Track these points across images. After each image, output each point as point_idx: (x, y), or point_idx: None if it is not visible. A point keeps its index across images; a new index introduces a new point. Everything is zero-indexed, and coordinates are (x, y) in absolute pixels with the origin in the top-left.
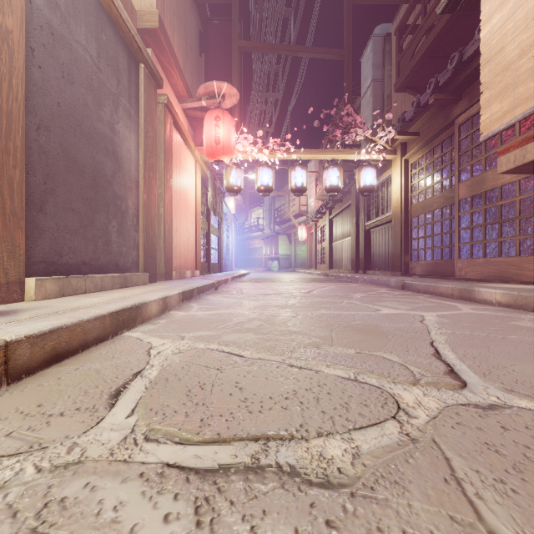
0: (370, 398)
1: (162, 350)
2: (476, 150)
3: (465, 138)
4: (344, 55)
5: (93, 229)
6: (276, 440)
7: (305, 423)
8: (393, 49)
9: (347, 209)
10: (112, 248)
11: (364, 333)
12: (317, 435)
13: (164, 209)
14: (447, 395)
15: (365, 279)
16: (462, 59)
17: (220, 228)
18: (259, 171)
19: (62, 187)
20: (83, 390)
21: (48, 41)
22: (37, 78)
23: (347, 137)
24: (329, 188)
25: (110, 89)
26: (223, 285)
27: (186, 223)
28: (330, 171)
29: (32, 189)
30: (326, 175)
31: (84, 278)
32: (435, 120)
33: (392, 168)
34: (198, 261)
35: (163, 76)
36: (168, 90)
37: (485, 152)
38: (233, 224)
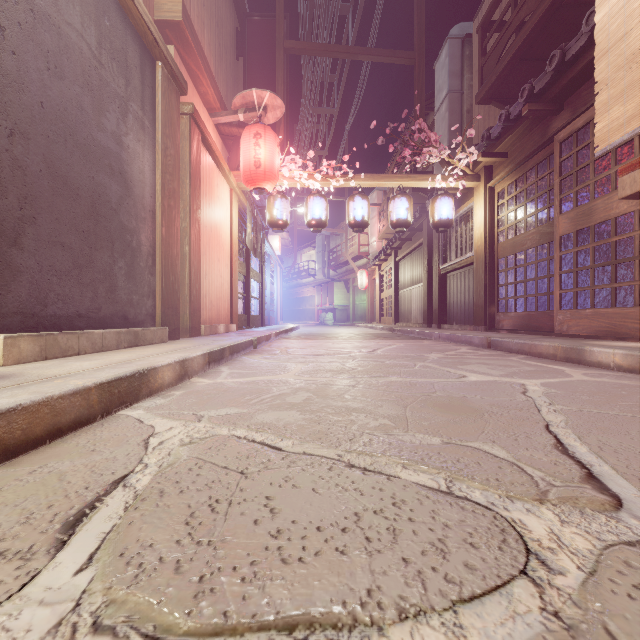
0: (478, 529)
1: (166, 438)
2: (582, 173)
3: (567, 158)
4: (414, 58)
5: (92, 270)
6: (326, 628)
7: (376, 586)
8: (474, 53)
9: (417, 250)
10: (118, 295)
11: (449, 410)
12: (398, 615)
13: (190, 247)
14: (598, 522)
15: (441, 335)
16: (565, 58)
17: (262, 272)
18: (310, 201)
19: (46, 214)
20: (25, 514)
21: (26, 19)
22: (10, 66)
23: (419, 158)
24: (396, 222)
25: (116, 91)
26: (264, 343)
27: (219, 265)
28: (398, 201)
29: (1, 216)
30: (392, 207)
31: (77, 334)
32: (528, 137)
33: (474, 197)
34: (234, 313)
35: (190, 82)
36: (196, 100)
37: (593, 175)
38: (278, 267)
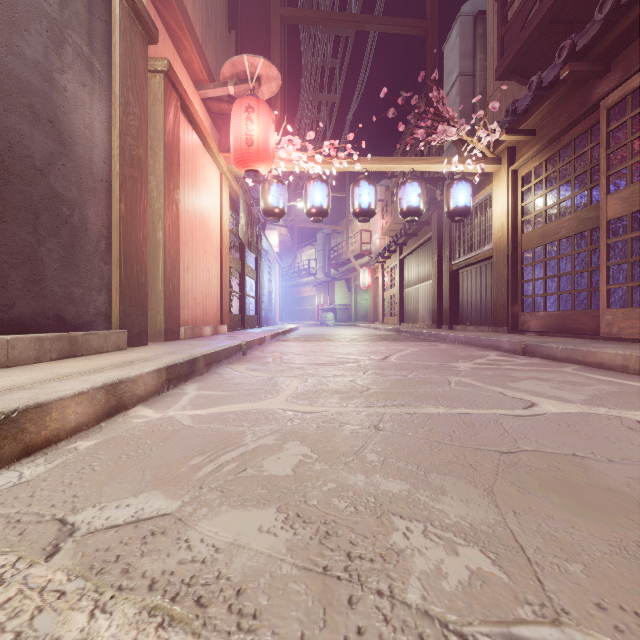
0: None
1: None
2: (639, 143)
3: (617, 126)
4: (426, 27)
5: None
6: None
7: None
8: (488, 30)
9: (425, 245)
10: (47, 288)
11: (587, 507)
12: None
13: (164, 232)
14: None
15: (458, 337)
16: (620, 1)
17: (259, 269)
18: (310, 187)
19: None
20: None
21: None
22: None
23: (434, 135)
24: (406, 210)
25: (42, 7)
26: (256, 347)
27: (205, 258)
28: (409, 187)
29: None
30: (403, 193)
31: None
32: (562, 109)
33: (493, 183)
34: (224, 312)
35: (169, 42)
36: (178, 65)
37: None
38: (277, 265)
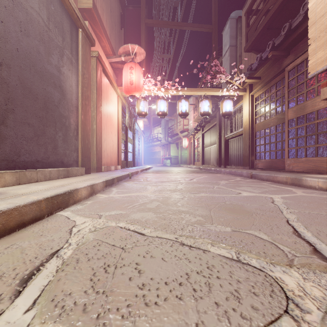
0: (257, 283)
1: (82, 228)
2: (300, 87)
3: (292, 79)
4: (212, 28)
5: (44, 137)
6: None
7: (201, 321)
8: (243, 26)
9: (213, 127)
10: (58, 151)
11: (234, 212)
12: None
13: (96, 125)
14: (324, 279)
15: (226, 171)
16: (291, 28)
17: (134, 139)
18: (158, 102)
19: (20, 108)
20: None
21: (9, 4)
22: (0, 29)
23: (215, 80)
24: (203, 113)
25: (57, 43)
26: (135, 175)
27: (111, 135)
28: (204, 102)
29: None
30: (201, 105)
31: (36, 171)
32: (271, 69)
33: (243, 100)
34: (119, 160)
35: (96, 40)
36: (100, 49)
37: (306, 88)
38: (142, 136)
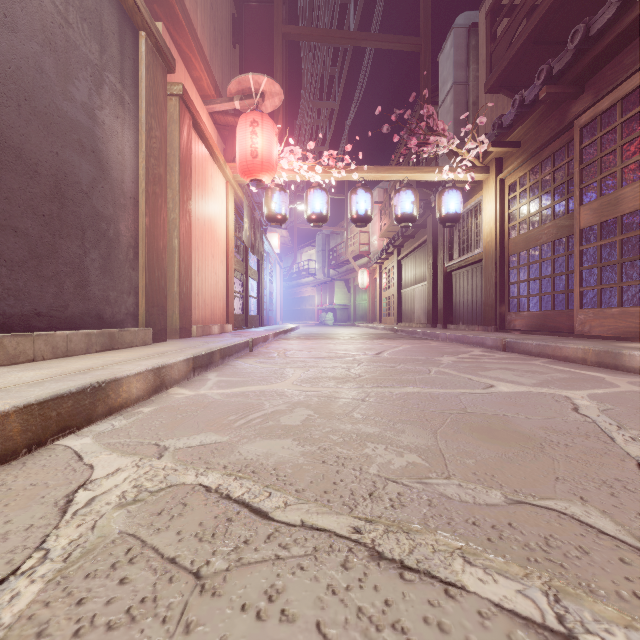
0: None
1: (102, 490)
2: (607, 160)
3: (589, 144)
4: (420, 44)
5: (56, 261)
6: None
7: None
8: (480, 43)
9: (421, 248)
10: (90, 291)
11: (494, 438)
12: None
13: (179, 240)
14: None
15: (449, 335)
16: (589, 34)
17: (261, 270)
18: (310, 195)
19: None
20: None
21: None
22: None
23: (426, 148)
24: (401, 216)
25: (87, 56)
26: (261, 344)
27: (213, 262)
28: (403, 194)
29: None
30: (397, 200)
31: (32, 337)
32: (543, 124)
33: (483, 191)
34: (230, 312)
35: (181, 64)
36: (189, 84)
37: (620, 161)
38: (277, 266)
